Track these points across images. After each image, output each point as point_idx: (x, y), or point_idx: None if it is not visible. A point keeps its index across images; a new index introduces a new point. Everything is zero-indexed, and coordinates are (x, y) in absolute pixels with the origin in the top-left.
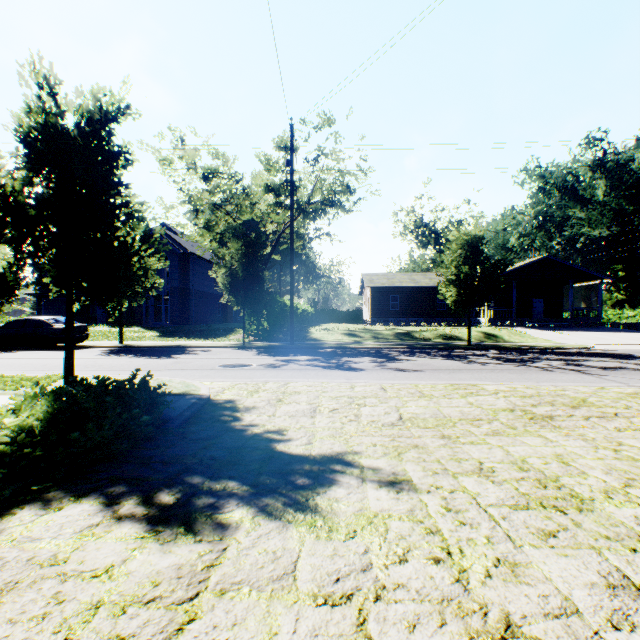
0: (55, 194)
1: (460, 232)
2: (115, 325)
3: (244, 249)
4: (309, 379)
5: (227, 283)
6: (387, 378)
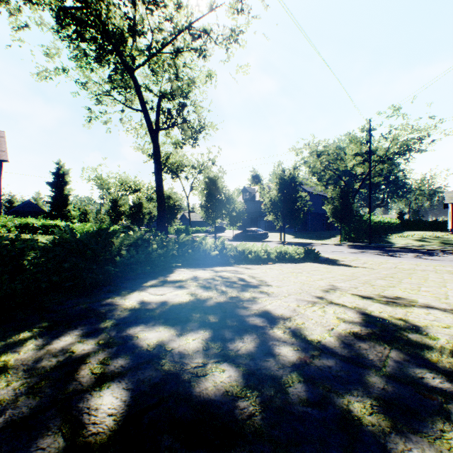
0: (284, 199)
1: None
2: (270, 231)
3: (340, 194)
4: (368, 257)
5: (331, 212)
6: (409, 260)
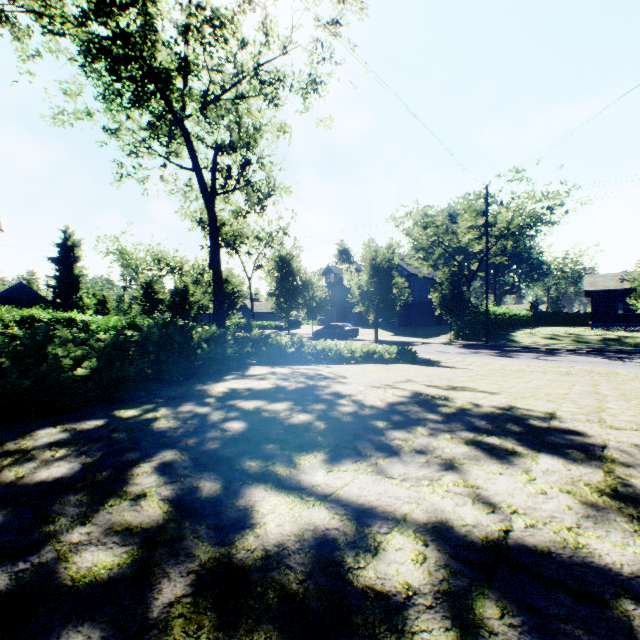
0: (376, 286)
1: None
2: (363, 327)
3: (450, 278)
4: (477, 358)
5: (438, 302)
6: (524, 361)
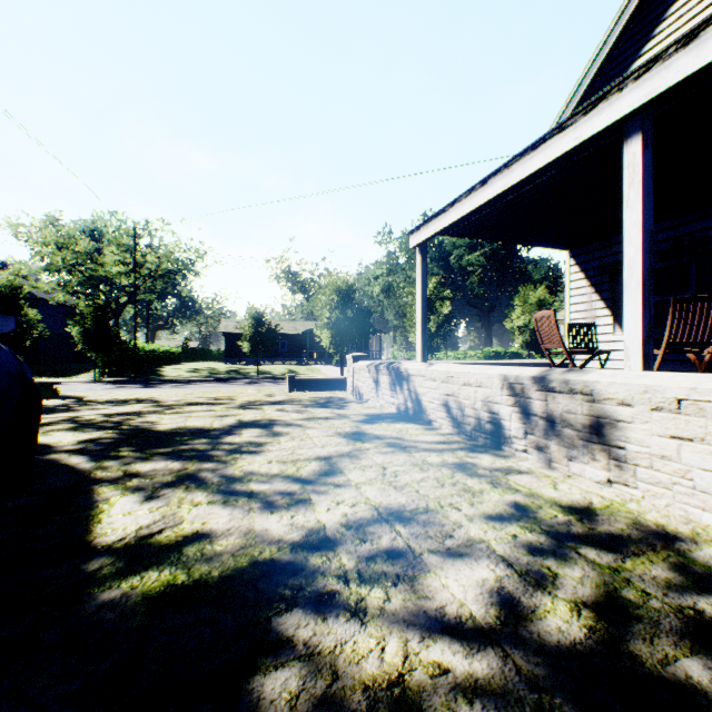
0: None
1: (248, 310)
2: None
3: (96, 312)
4: (126, 391)
5: (82, 336)
6: (165, 390)
